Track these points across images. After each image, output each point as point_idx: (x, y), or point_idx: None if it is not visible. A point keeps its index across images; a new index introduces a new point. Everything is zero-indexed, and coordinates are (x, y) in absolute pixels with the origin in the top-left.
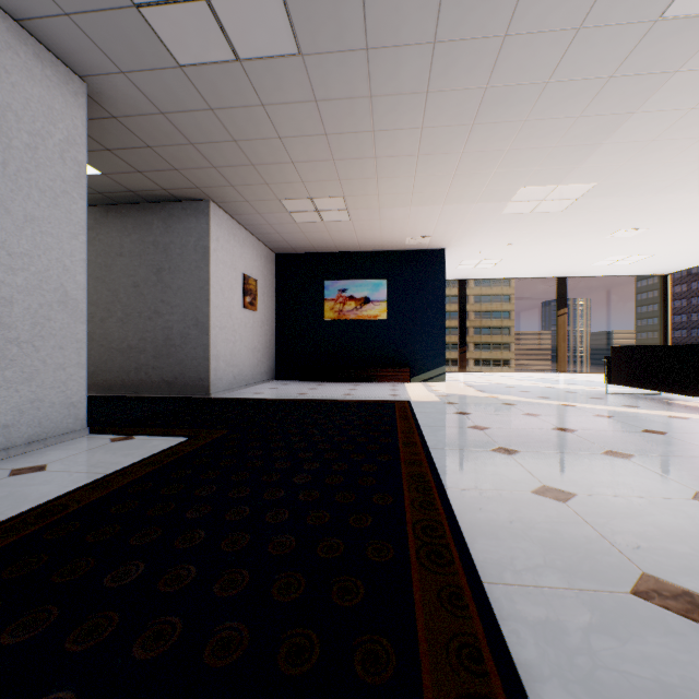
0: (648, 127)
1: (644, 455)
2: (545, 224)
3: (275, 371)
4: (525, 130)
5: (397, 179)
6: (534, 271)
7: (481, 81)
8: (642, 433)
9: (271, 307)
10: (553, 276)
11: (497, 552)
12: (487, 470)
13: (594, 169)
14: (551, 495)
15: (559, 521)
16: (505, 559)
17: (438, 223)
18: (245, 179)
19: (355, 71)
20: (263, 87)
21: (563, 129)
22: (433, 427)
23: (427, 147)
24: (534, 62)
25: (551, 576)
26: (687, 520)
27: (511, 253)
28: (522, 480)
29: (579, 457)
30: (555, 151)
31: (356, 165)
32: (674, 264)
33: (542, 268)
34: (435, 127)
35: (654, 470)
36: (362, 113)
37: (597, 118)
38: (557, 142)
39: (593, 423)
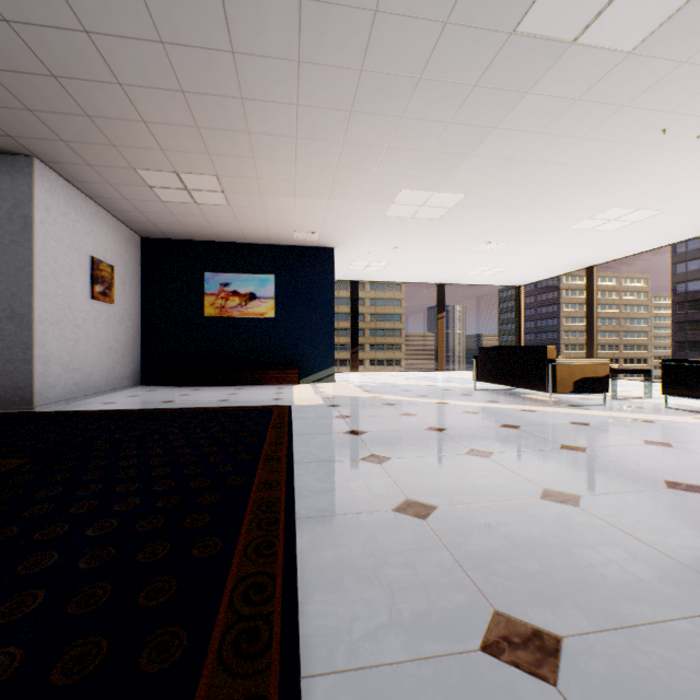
0: (506, 145)
1: (502, 452)
2: (425, 231)
3: (142, 375)
4: (403, 128)
5: (276, 163)
6: (418, 276)
7: (355, 61)
8: (501, 428)
9: (136, 300)
10: (434, 282)
11: (335, 612)
12: (352, 485)
13: (464, 181)
14: (412, 511)
15: (416, 548)
16: (342, 624)
17: (326, 219)
18: (81, 134)
19: (209, 12)
20: (83, 5)
21: (436, 133)
22: (307, 435)
23: (306, 130)
24: (406, 52)
25: (393, 641)
26: (536, 525)
27: (397, 258)
28: (386, 494)
29: (446, 459)
30: (430, 156)
31: (227, 138)
32: (526, 277)
33: (425, 273)
34: (312, 107)
35: (509, 467)
36: (225, 71)
37: (465, 128)
38: (432, 147)
39: (462, 420)
